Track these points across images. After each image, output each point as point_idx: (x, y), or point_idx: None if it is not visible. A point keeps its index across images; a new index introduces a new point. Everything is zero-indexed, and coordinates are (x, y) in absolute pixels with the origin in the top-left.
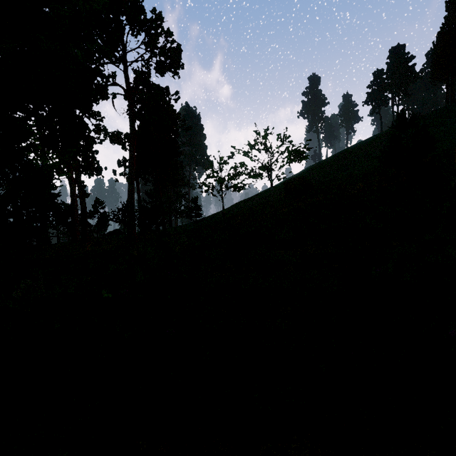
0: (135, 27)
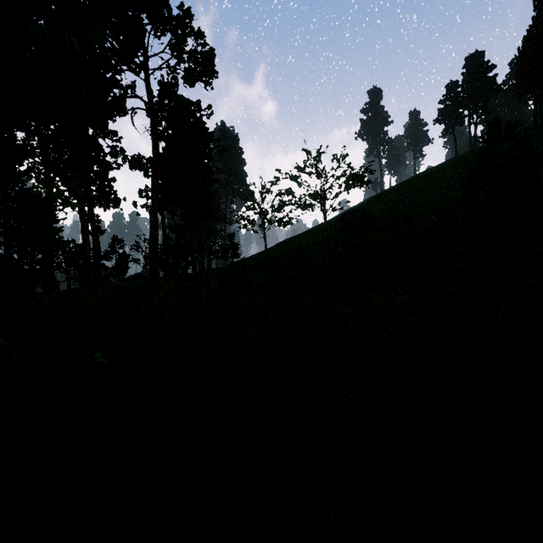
0: (158, 26)
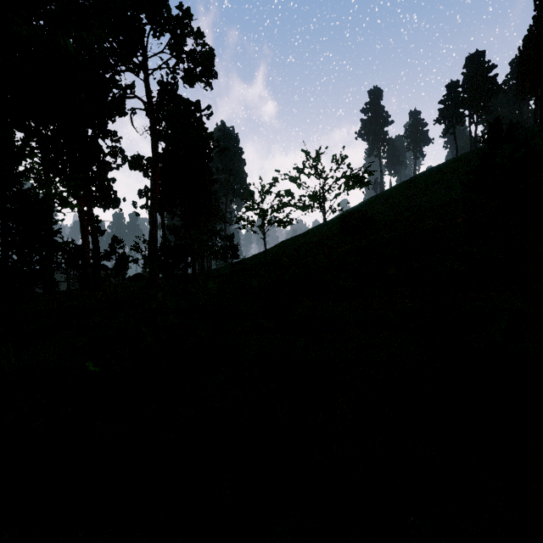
0: (157, 26)
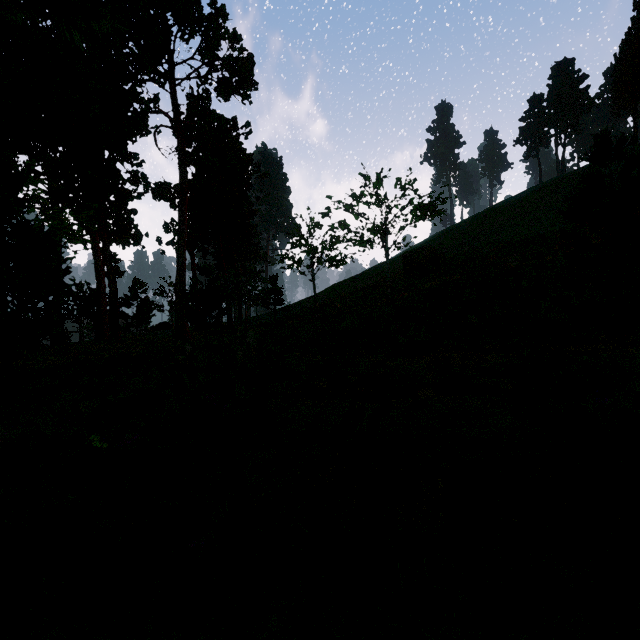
0: (186, 26)
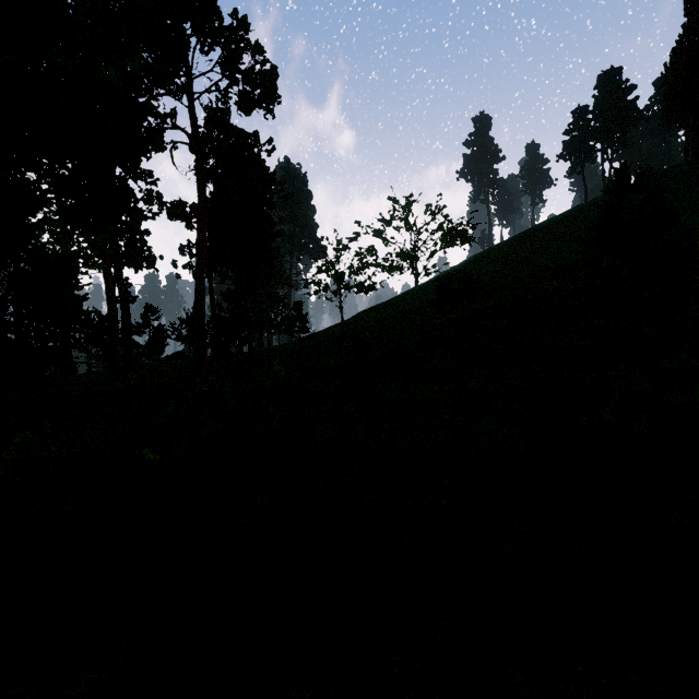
0: (206, 39)
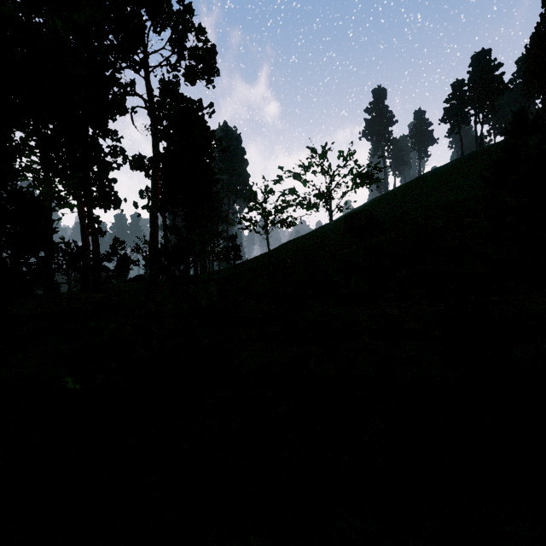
0: (158, 21)
